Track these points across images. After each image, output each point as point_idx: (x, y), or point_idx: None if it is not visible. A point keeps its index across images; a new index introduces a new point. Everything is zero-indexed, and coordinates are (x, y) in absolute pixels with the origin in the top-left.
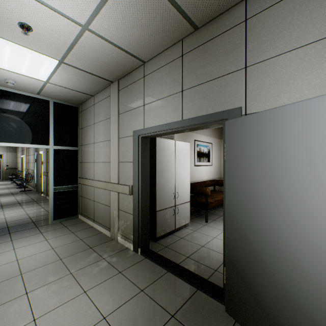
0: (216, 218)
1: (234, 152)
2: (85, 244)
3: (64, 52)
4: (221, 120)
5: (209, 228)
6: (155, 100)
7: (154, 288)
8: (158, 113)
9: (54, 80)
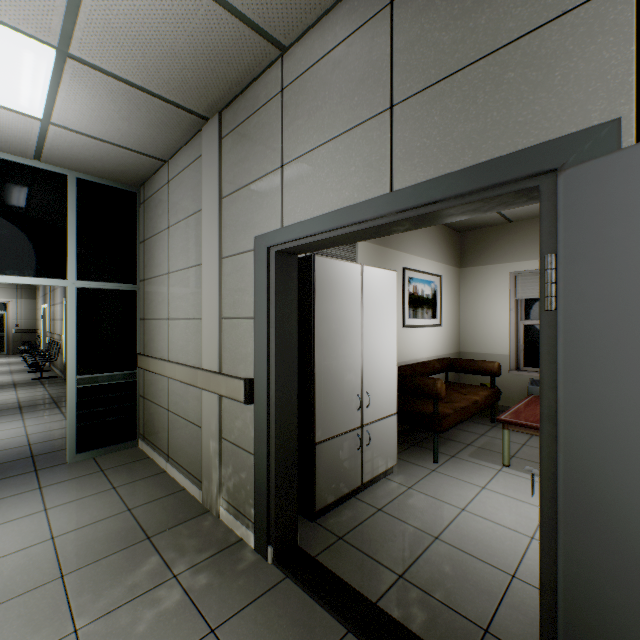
0: (457, 452)
1: (604, 281)
2: (137, 524)
3: (63, 17)
4: (533, 177)
5: (444, 480)
6: (312, 148)
7: None
8: (319, 182)
9: (62, 116)
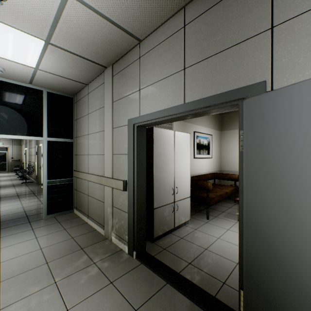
0: (217, 215)
1: (257, 141)
2: (76, 243)
3: (49, 29)
4: (236, 100)
5: (211, 226)
6: (152, 83)
7: (151, 308)
8: (155, 97)
9: (43, 66)
